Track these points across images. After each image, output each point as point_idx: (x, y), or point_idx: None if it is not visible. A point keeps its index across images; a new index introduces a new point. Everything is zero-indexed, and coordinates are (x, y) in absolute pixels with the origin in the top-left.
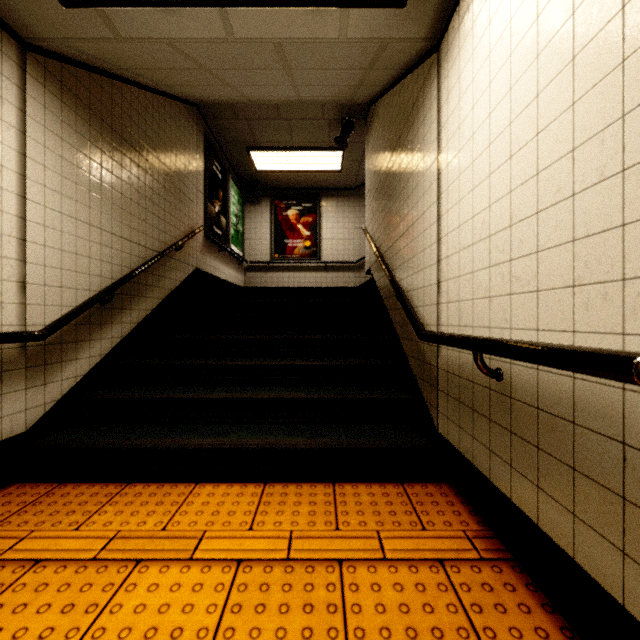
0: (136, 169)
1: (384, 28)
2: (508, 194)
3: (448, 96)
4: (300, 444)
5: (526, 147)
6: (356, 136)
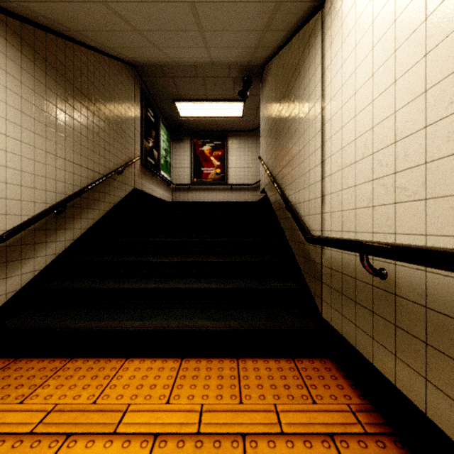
0: (85, 111)
1: None
2: (392, 114)
3: (331, 43)
4: (210, 326)
5: (412, 69)
6: (254, 90)
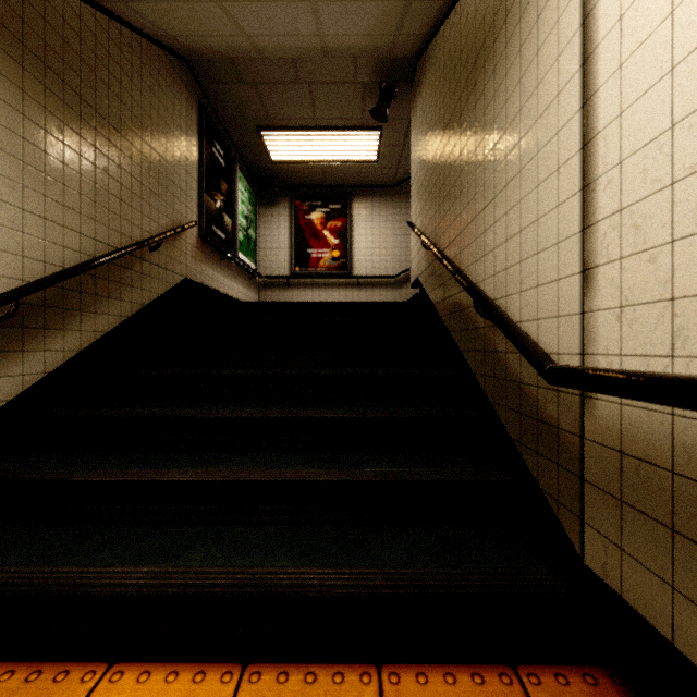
0: (76, 120)
1: None
2: None
3: None
4: (313, 584)
5: None
6: (398, 109)
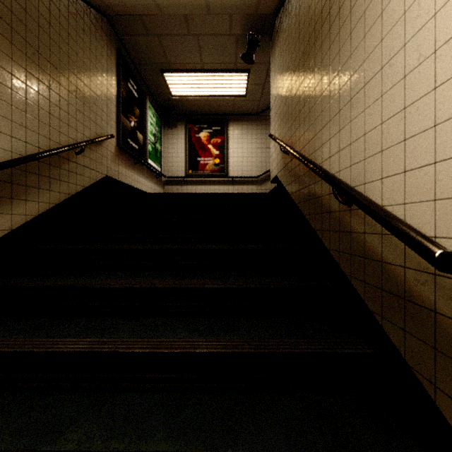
0: (7, 46)
1: None
2: None
3: None
4: None
5: None
6: (261, 56)
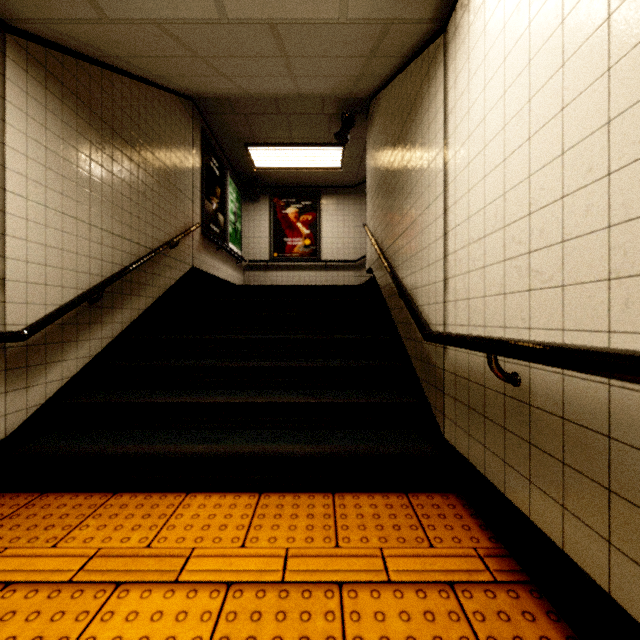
0: (128, 163)
1: (387, 7)
2: (526, 179)
3: (456, 79)
4: (297, 451)
5: (548, 125)
6: (357, 132)
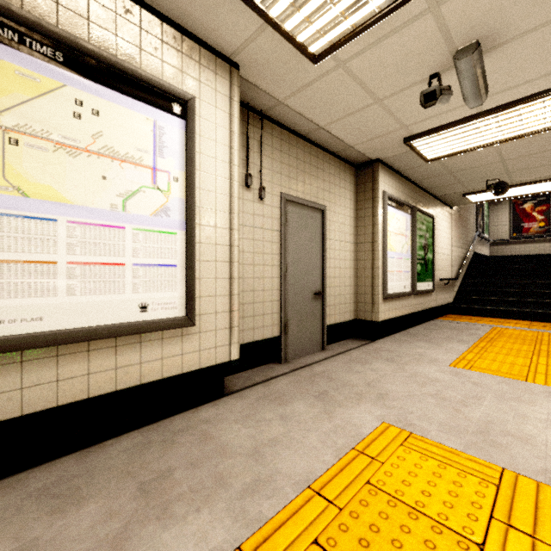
0: (462, 223)
1: None
2: None
3: None
4: (545, 312)
5: None
6: None
